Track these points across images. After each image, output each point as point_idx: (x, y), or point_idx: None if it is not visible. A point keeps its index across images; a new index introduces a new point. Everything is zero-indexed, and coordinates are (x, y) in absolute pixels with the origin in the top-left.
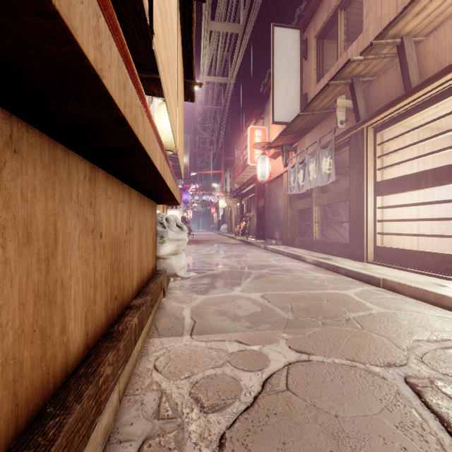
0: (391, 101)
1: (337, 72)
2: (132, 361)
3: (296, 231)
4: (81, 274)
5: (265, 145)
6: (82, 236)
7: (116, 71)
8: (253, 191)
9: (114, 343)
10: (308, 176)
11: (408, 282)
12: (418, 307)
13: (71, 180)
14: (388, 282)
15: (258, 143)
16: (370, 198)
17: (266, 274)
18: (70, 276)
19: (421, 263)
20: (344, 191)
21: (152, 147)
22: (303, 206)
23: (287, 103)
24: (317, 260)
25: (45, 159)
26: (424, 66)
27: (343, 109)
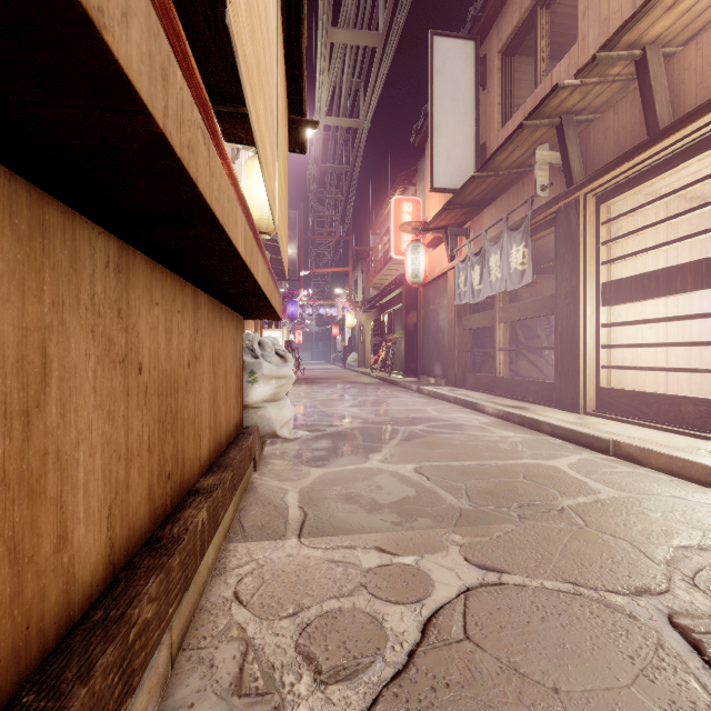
0: (626, 151)
1: (537, 105)
2: (196, 586)
3: (468, 363)
4: (100, 438)
5: (419, 226)
6: (103, 369)
7: (144, 35)
8: (399, 300)
9: (162, 559)
10: (489, 275)
11: (656, 447)
12: (675, 489)
13: (79, 267)
14: (623, 447)
15: (408, 222)
16: (590, 310)
17: (422, 433)
18: (76, 443)
19: (676, 414)
20: (547, 299)
21: (228, 212)
22: (479, 323)
23: (455, 158)
24: (503, 411)
25: (21, 223)
26: (679, 94)
27: (546, 167)
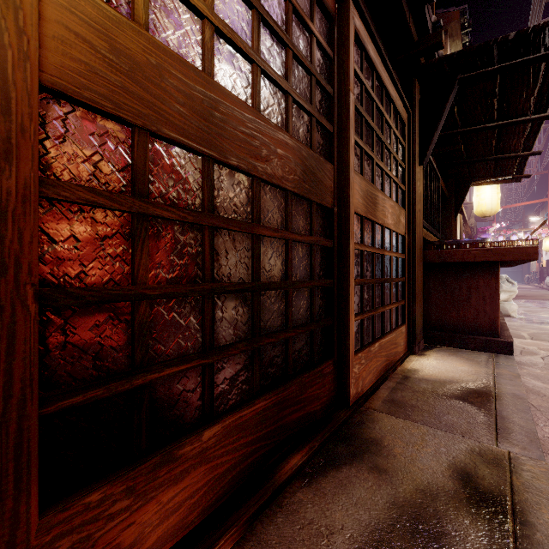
0: None
1: None
2: None
3: None
4: None
5: None
6: None
7: None
8: None
9: (504, 324)
10: None
11: None
12: None
13: None
14: None
15: None
16: None
17: None
18: None
19: None
20: None
21: None
22: None
23: None
24: None
25: None
26: None
27: None
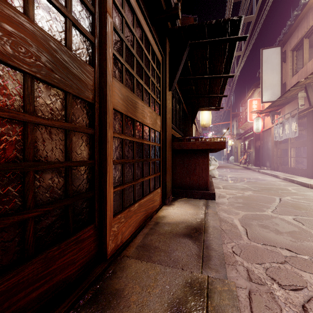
0: None
1: (294, 85)
2: None
3: (280, 162)
4: None
5: (259, 111)
6: None
7: None
8: (252, 136)
9: (212, 182)
10: (285, 131)
11: None
12: None
13: None
14: (311, 185)
15: (254, 111)
16: None
17: (253, 181)
18: None
19: None
20: (304, 141)
21: None
22: (283, 147)
23: (271, 90)
24: (285, 177)
25: None
26: None
27: (302, 98)
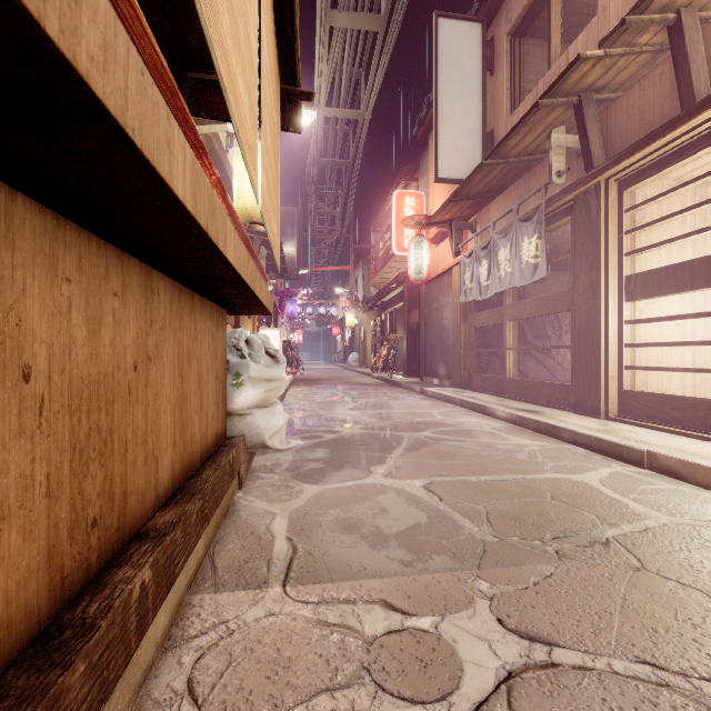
0: (656, 128)
1: (555, 81)
2: (129, 682)
3: (474, 363)
4: None
5: (423, 220)
6: None
7: None
8: (400, 299)
9: (50, 676)
10: (498, 269)
11: (702, 461)
12: None
13: None
14: (661, 459)
15: (411, 216)
16: (612, 306)
17: (429, 440)
18: None
19: None
20: (562, 294)
21: (140, 112)
22: (487, 322)
23: (461, 147)
24: (516, 415)
25: None
26: None
27: (562, 151)
